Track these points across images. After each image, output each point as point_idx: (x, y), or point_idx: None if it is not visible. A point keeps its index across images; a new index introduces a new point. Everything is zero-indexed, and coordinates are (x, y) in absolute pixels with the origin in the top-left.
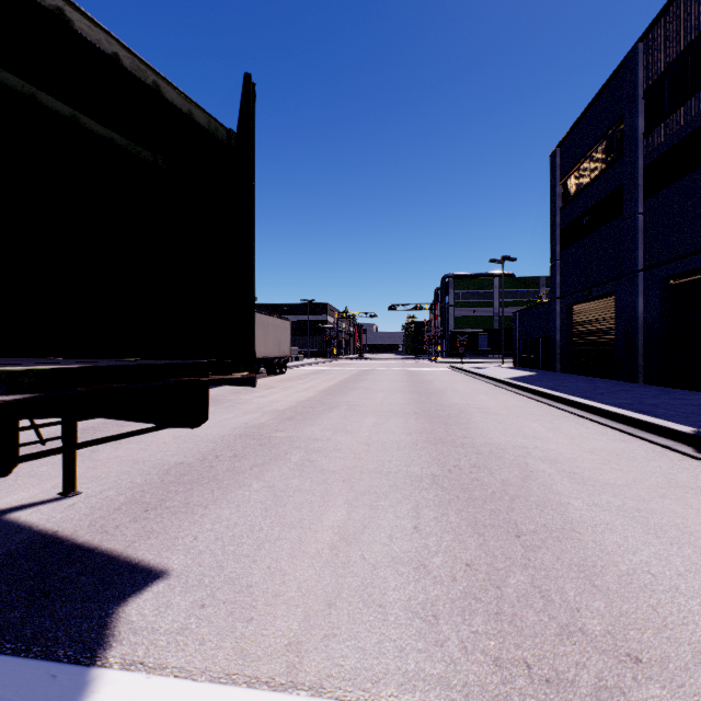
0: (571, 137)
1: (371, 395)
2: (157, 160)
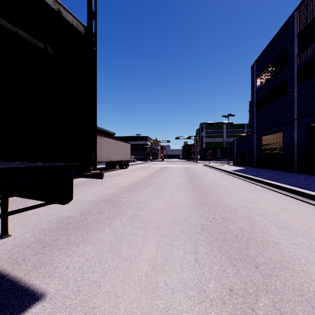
0: (261, 58)
1: (168, 179)
2: (47, 48)
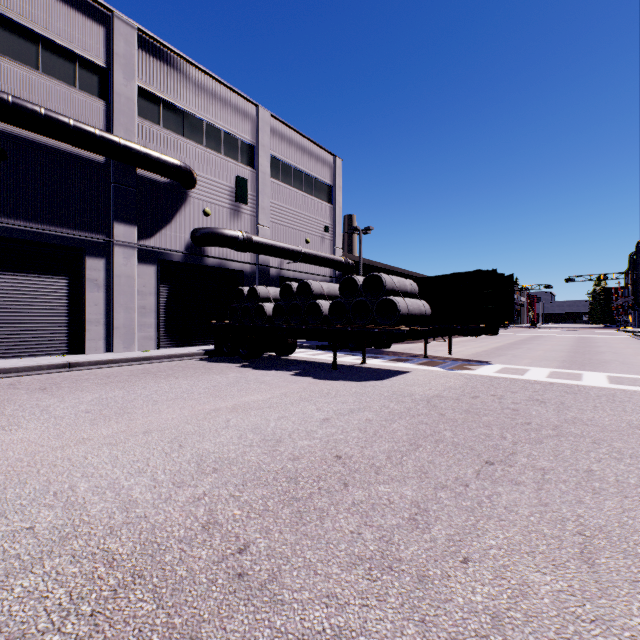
0: None
1: (542, 346)
2: None
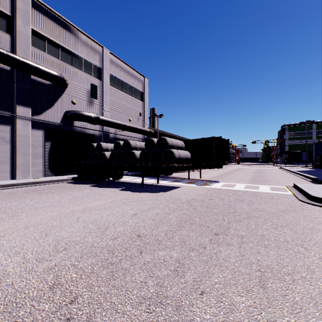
0: None
1: (242, 173)
2: None
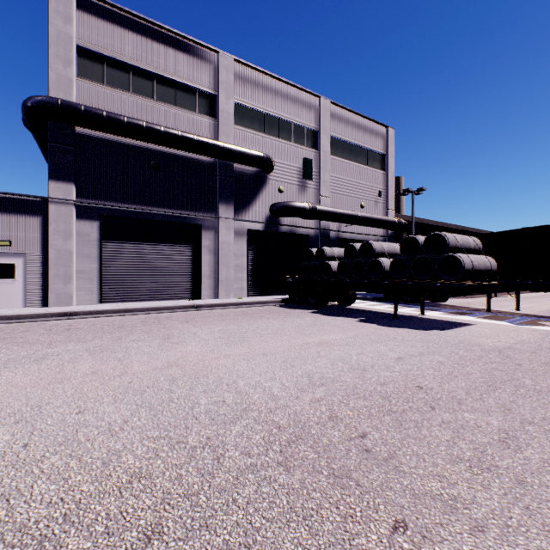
0: None
1: None
2: None
